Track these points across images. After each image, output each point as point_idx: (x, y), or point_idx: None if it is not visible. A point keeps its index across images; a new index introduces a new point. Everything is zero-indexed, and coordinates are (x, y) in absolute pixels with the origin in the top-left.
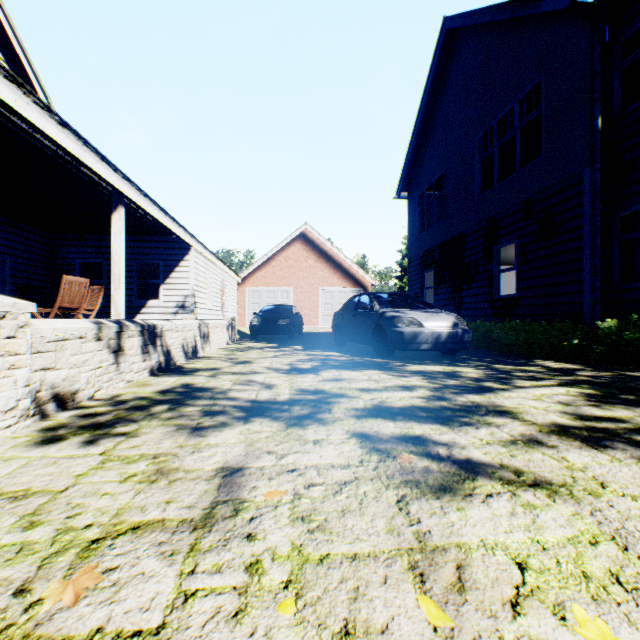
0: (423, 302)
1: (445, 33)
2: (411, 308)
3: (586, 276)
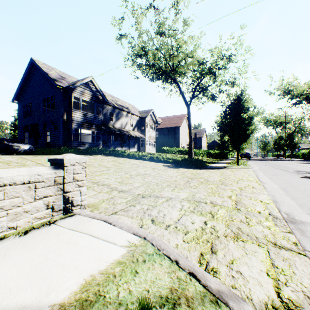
0: (22, 142)
1: (32, 62)
2: (18, 143)
3: (61, 139)
